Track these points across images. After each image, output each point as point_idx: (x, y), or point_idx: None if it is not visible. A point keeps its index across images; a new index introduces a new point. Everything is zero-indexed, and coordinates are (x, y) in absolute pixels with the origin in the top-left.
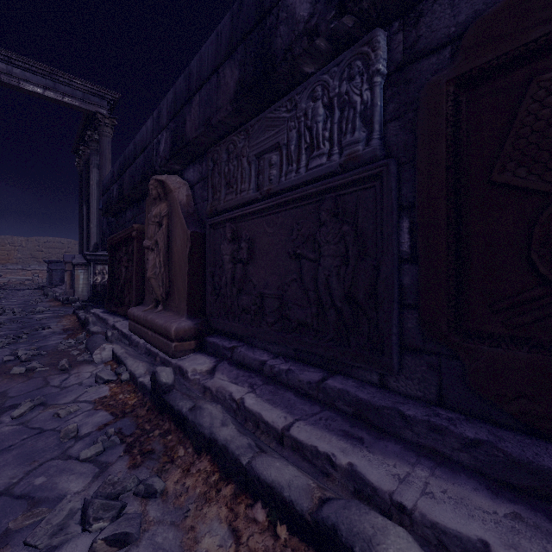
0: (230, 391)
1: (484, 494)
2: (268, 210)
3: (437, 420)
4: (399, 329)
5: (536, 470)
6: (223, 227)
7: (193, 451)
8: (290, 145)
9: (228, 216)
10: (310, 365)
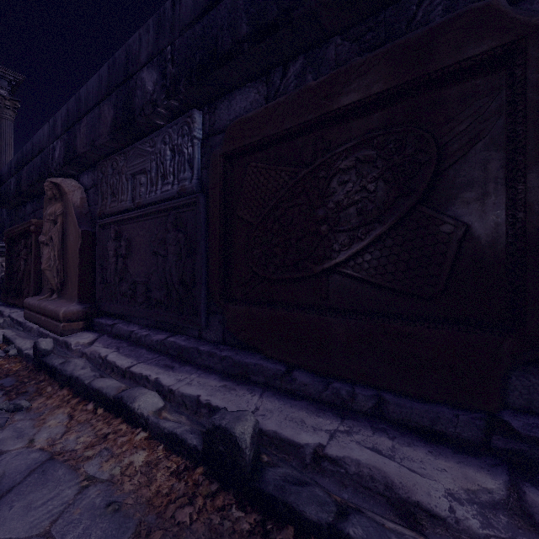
0: (100, 352)
1: (217, 380)
2: (139, 218)
3: (214, 350)
4: (207, 300)
5: (241, 364)
6: (110, 228)
7: (59, 388)
8: (151, 172)
9: (112, 219)
10: (165, 331)
